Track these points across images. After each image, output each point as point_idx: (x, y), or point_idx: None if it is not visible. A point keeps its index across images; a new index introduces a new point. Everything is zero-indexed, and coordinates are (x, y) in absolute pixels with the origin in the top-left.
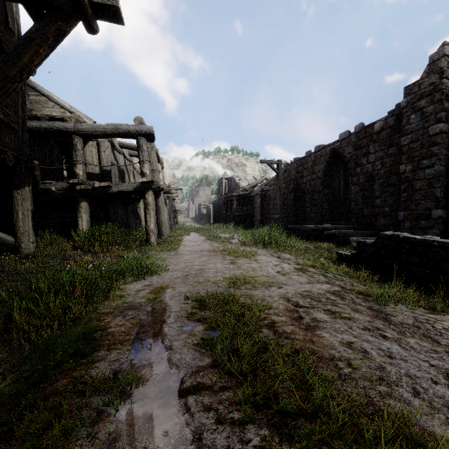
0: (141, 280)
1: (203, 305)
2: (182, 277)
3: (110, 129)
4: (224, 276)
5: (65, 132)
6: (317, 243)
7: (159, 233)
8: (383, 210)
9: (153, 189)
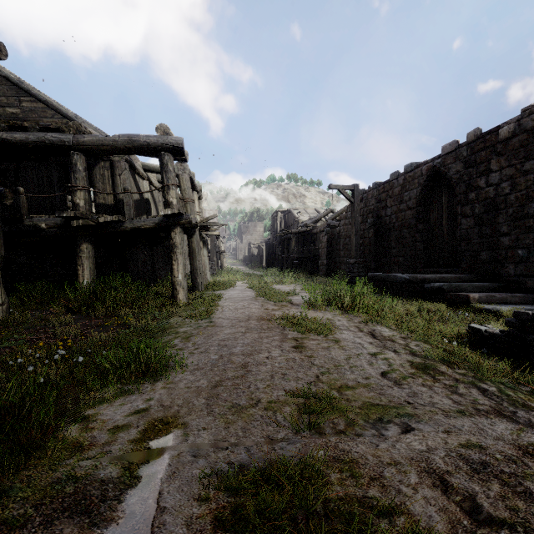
0: (131, 395)
1: (241, 516)
2: (208, 390)
3: (122, 141)
4: (286, 385)
5: (61, 147)
6: (420, 304)
7: (193, 284)
8: (514, 253)
9: (182, 225)
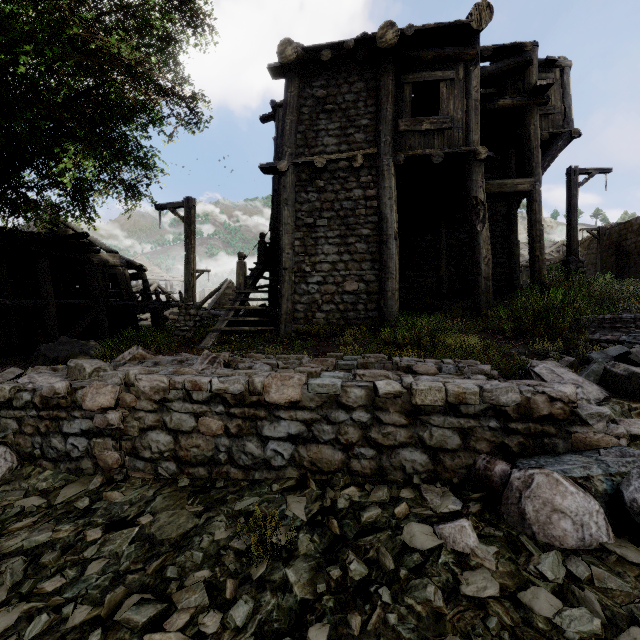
0: None
1: None
2: None
3: None
4: None
5: None
6: None
7: None
8: None
9: None
